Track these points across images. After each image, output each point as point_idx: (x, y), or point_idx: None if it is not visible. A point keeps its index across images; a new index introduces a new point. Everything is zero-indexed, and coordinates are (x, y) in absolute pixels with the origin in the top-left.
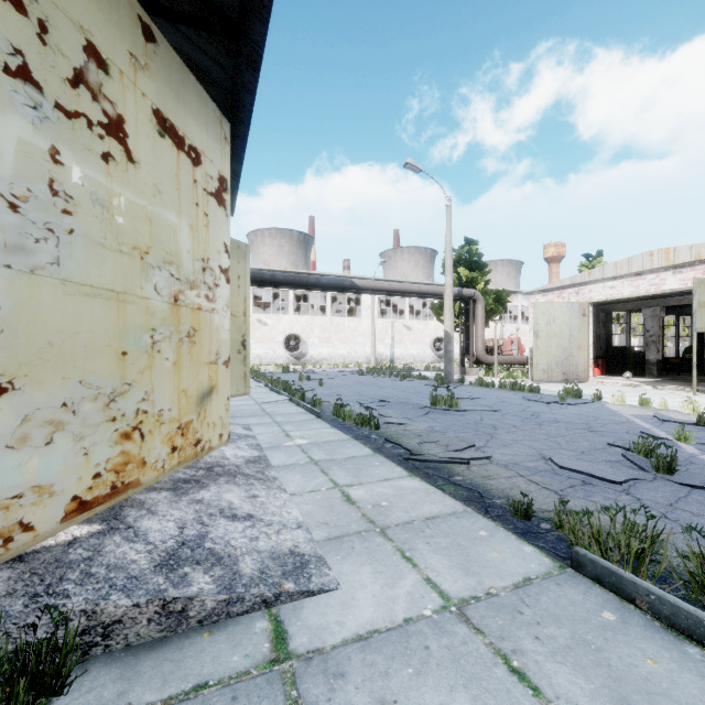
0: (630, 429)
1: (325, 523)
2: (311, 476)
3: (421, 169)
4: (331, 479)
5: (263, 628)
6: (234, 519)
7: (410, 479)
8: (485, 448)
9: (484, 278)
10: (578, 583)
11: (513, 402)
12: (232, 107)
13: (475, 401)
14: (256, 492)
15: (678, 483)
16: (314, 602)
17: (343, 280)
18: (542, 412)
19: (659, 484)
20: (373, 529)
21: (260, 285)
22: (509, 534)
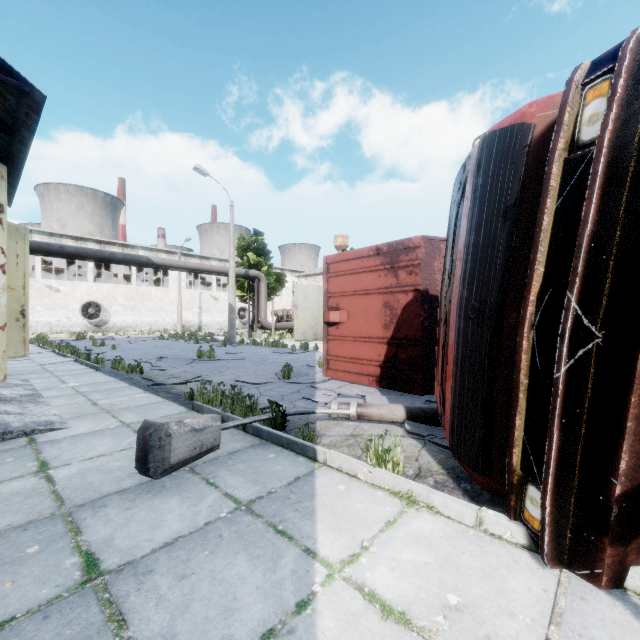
0: (307, 363)
1: (73, 413)
2: (73, 398)
3: (208, 174)
4: (88, 398)
5: (24, 440)
6: (8, 414)
7: (143, 394)
8: (208, 378)
9: (269, 262)
10: (190, 413)
11: (262, 354)
12: (8, 157)
13: (236, 355)
14: (27, 406)
15: (286, 382)
16: (54, 432)
17: (139, 256)
18: (271, 358)
19: (278, 383)
20: (103, 411)
21: (47, 255)
22: (177, 405)
